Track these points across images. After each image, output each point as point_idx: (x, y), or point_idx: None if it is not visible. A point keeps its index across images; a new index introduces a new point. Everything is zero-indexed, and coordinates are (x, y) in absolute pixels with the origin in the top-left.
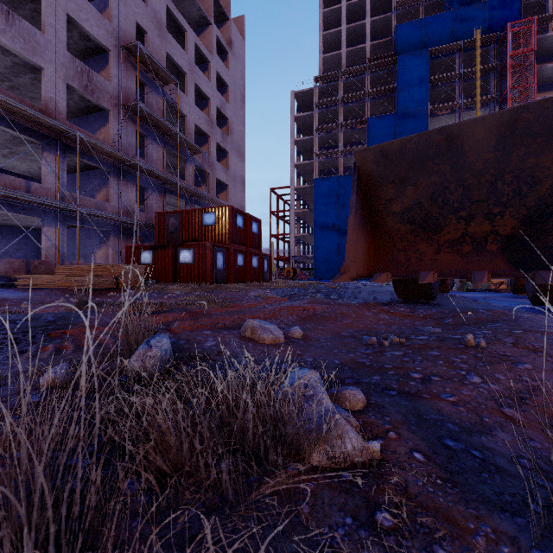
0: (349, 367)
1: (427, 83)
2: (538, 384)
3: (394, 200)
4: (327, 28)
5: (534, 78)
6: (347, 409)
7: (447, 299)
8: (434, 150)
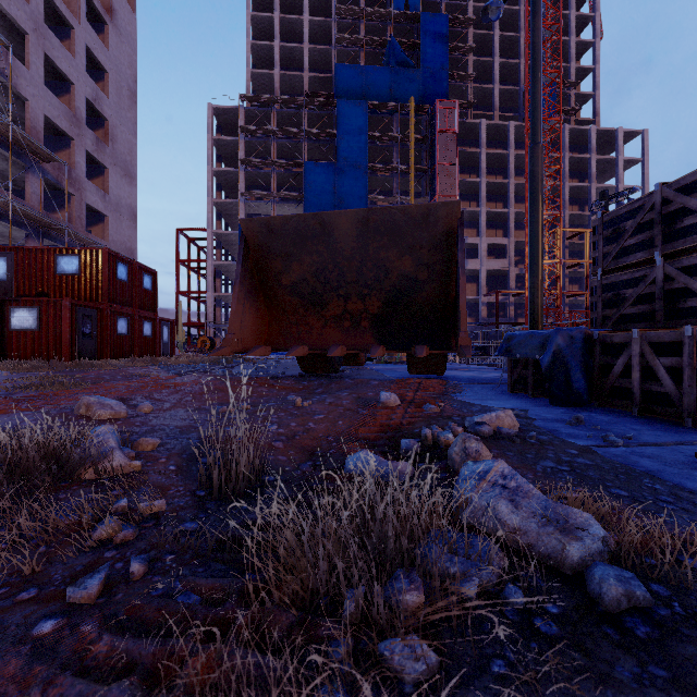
0: (179, 430)
1: (366, 138)
2: (316, 427)
3: (283, 274)
4: (258, 36)
5: (457, 159)
6: (140, 451)
7: (354, 372)
8: (312, 232)
